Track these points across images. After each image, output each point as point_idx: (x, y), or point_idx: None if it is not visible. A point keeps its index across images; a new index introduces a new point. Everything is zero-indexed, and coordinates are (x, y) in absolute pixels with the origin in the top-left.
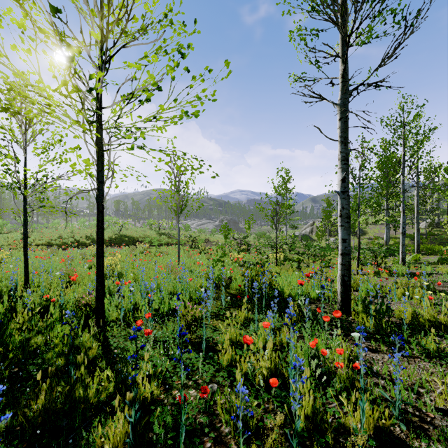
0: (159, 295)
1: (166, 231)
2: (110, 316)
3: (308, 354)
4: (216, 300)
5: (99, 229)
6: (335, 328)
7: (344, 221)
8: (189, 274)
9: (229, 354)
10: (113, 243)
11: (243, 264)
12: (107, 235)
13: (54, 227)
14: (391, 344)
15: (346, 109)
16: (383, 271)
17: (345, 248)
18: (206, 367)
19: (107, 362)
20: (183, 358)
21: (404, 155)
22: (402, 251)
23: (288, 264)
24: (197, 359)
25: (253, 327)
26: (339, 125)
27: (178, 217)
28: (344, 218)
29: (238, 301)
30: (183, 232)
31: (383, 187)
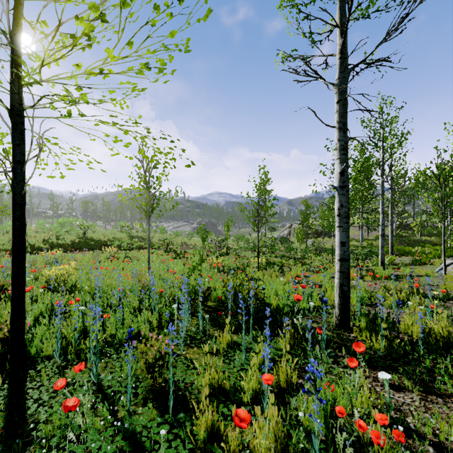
0: (120, 314)
1: (138, 234)
2: (43, 351)
3: (324, 413)
4: (192, 317)
5: (16, 231)
6: (339, 352)
7: (343, 221)
8: (161, 283)
9: (208, 414)
10: (76, 248)
11: (222, 270)
12: (69, 239)
13: (5, 230)
14: (412, 374)
15: (345, 90)
16: (365, 273)
17: (344, 252)
18: (173, 448)
19: (6, 450)
20: (136, 430)
21: (383, 157)
22: (381, 253)
23: (270, 268)
24: (159, 429)
25: (240, 360)
26: (337, 109)
27: (148, 217)
28: (342, 217)
29: (218, 316)
30: (158, 235)
31: (366, 188)
